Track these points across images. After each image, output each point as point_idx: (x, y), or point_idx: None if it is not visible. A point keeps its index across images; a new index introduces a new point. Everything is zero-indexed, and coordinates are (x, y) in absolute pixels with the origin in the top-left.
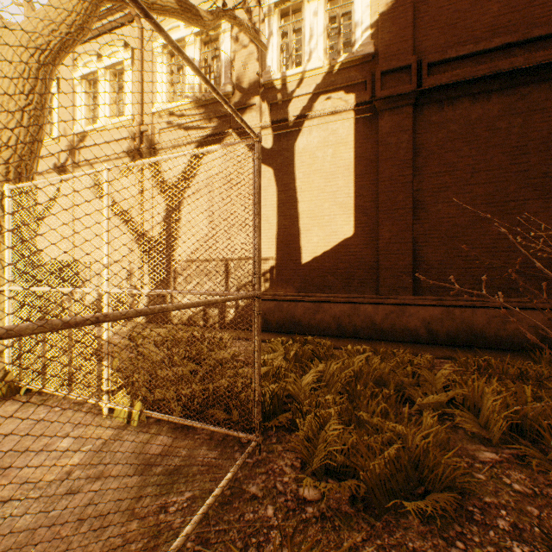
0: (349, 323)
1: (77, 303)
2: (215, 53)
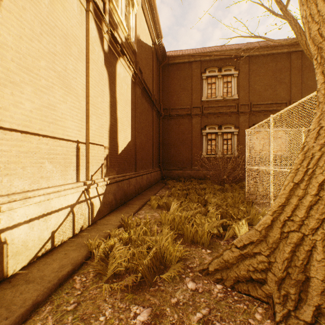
0: (137, 187)
1: None
2: None
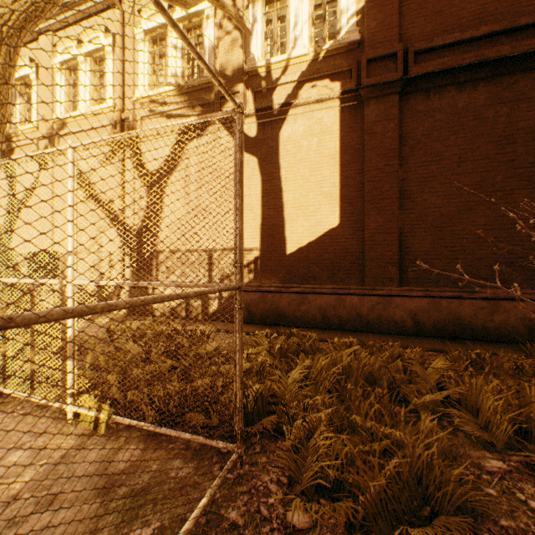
0: (335, 314)
1: (56, 294)
2: (198, 40)
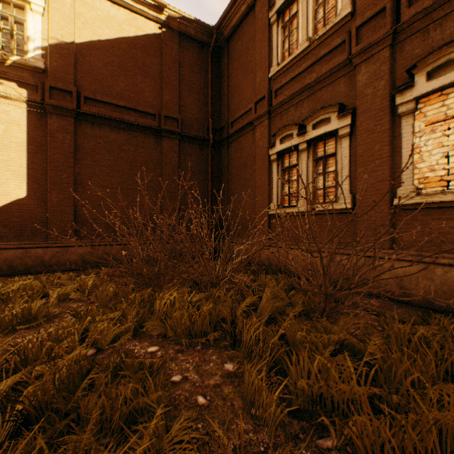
0: (22, 263)
1: None
2: None
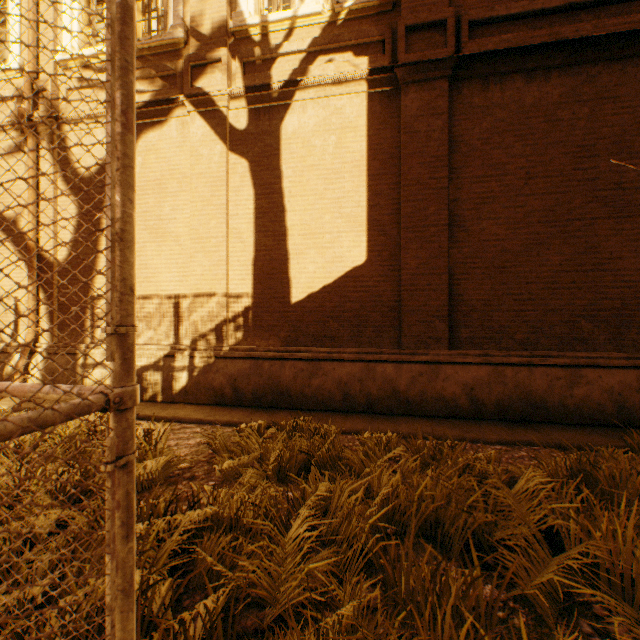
0: (361, 390)
1: None
2: None
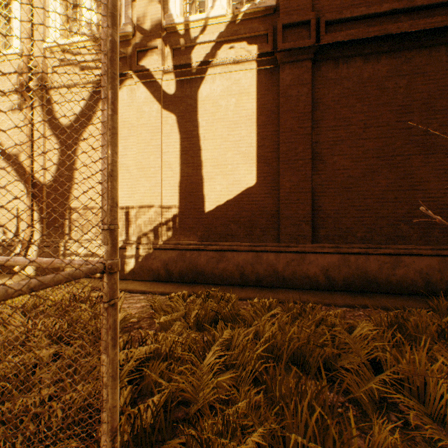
0: (252, 271)
1: None
2: None
